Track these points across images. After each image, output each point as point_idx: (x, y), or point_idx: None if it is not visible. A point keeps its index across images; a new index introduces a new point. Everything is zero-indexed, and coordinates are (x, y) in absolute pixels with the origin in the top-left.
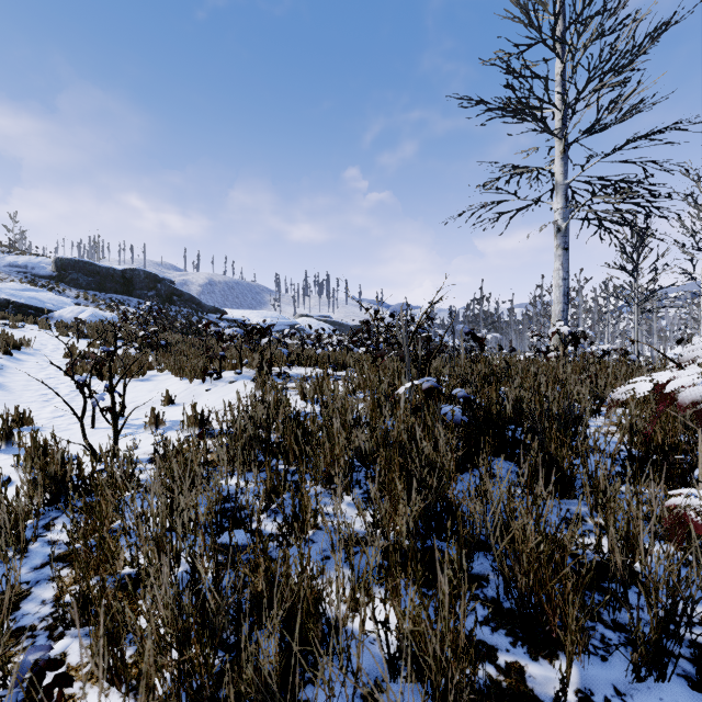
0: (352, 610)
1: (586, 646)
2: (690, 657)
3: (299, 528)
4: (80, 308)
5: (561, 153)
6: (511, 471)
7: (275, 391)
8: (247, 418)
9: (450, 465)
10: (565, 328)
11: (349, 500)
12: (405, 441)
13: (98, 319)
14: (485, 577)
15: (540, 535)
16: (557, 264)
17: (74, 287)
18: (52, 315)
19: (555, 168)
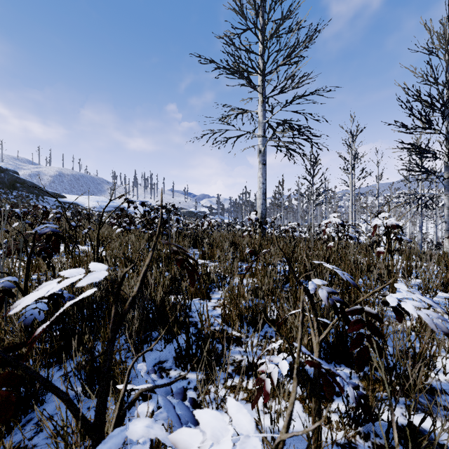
0: None
1: None
2: None
3: None
4: None
5: (261, 102)
6: None
7: None
8: None
9: None
10: (253, 216)
11: None
12: None
13: None
14: None
15: None
16: (259, 174)
17: None
18: None
19: (258, 111)
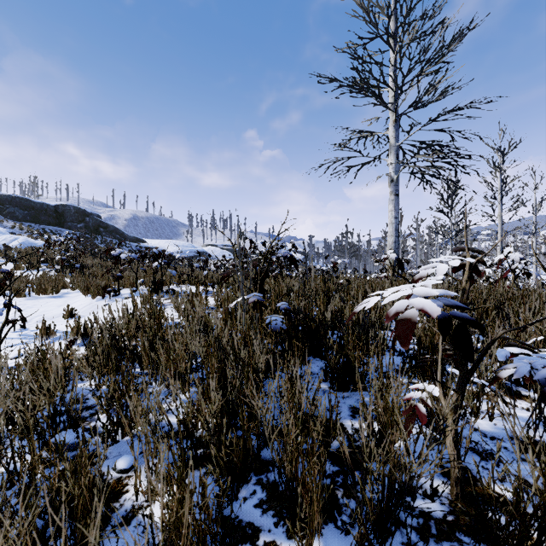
0: (147, 500)
1: (336, 522)
2: (416, 526)
3: (128, 425)
4: (13, 237)
5: (393, 122)
6: (323, 368)
7: (150, 305)
8: (104, 329)
9: (248, 368)
10: (393, 255)
11: (184, 398)
12: (225, 347)
13: (28, 246)
14: (273, 462)
15: (298, 429)
16: (391, 207)
17: (10, 219)
18: None
19: (389, 133)
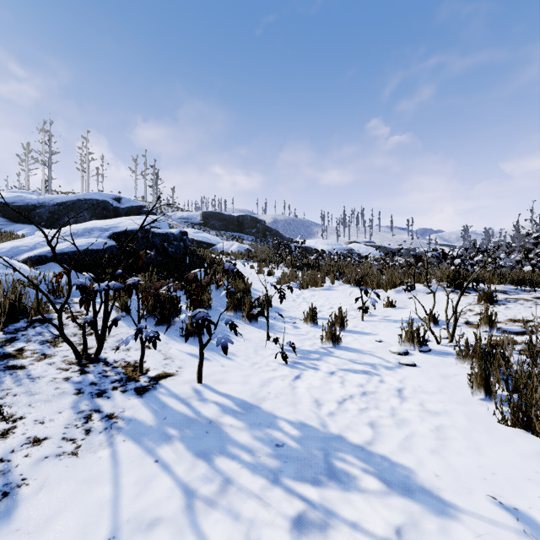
0: None
1: None
2: None
3: None
4: (231, 242)
5: None
6: None
7: None
8: None
9: None
10: None
11: None
12: None
13: (242, 249)
14: None
15: None
16: None
17: (212, 229)
18: (215, 247)
19: None
